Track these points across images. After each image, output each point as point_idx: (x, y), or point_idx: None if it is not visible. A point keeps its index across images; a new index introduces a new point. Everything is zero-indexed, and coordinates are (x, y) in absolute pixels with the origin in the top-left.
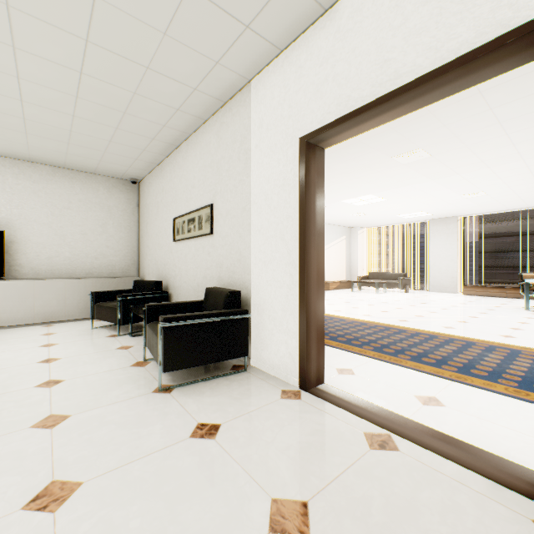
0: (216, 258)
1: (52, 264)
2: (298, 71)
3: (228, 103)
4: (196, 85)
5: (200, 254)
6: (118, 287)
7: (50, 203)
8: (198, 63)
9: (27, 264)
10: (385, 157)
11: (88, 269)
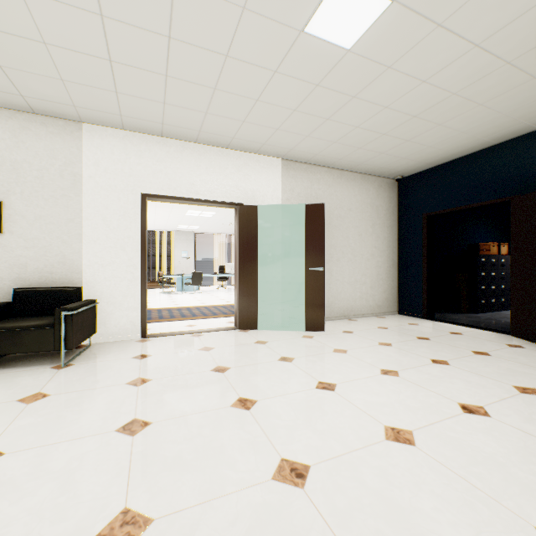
0: (11, 258)
1: None
2: (139, 152)
3: (40, 115)
4: (29, 96)
5: None
6: None
7: None
8: (59, 97)
9: None
10: None
11: None
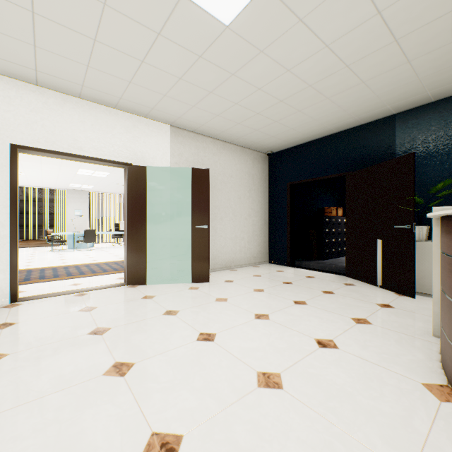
0: None
1: None
2: (7, 98)
3: None
4: None
5: None
6: None
7: None
8: None
9: None
10: None
11: None
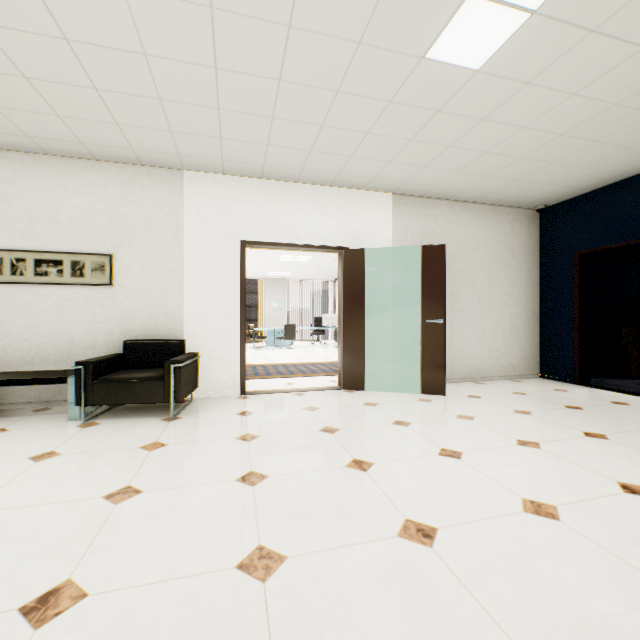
0: (120, 311)
1: None
2: (238, 197)
3: (145, 166)
4: (139, 149)
5: (78, 306)
6: None
7: None
8: (166, 148)
9: None
10: None
11: None
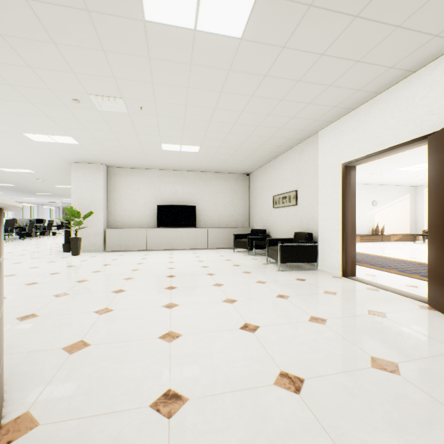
0: (299, 217)
1: (212, 220)
2: (341, 133)
3: (305, 140)
4: (290, 138)
5: (289, 215)
6: (240, 232)
7: (211, 190)
8: (293, 132)
9: (203, 220)
10: None
11: (226, 223)
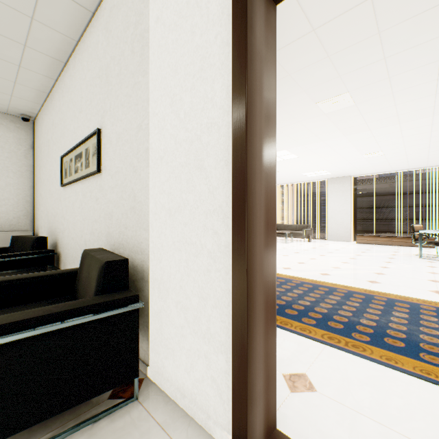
0: (105, 205)
1: None
2: None
3: None
4: None
5: (87, 202)
6: None
7: None
8: None
9: None
10: (310, 102)
11: None
